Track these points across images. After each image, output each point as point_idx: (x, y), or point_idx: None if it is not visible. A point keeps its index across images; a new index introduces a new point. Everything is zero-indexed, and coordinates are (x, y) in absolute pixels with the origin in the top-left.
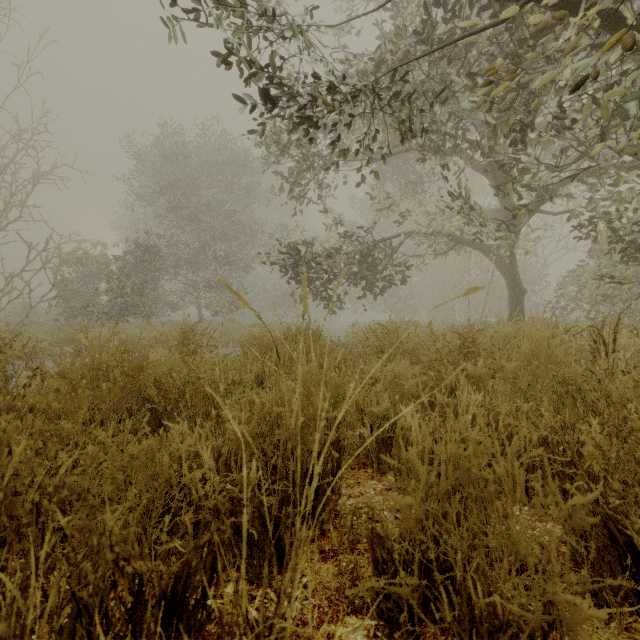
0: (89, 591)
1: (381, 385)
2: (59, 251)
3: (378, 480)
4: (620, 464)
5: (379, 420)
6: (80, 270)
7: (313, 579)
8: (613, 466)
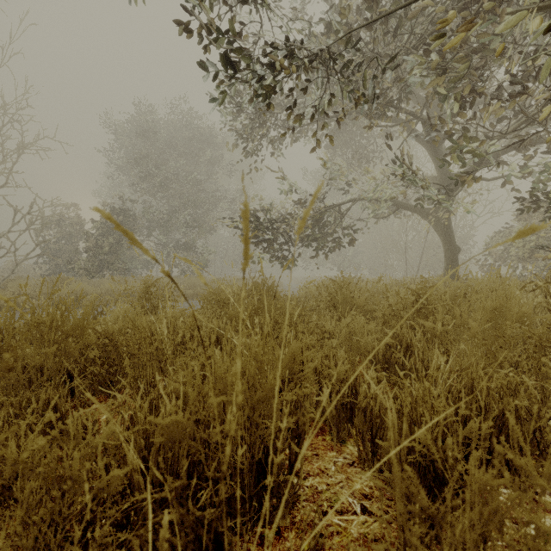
0: None
1: (336, 341)
2: (42, 214)
3: (338, 451)
4: None
5: (338, 384)
6: (64, 232)
7: None
8: None
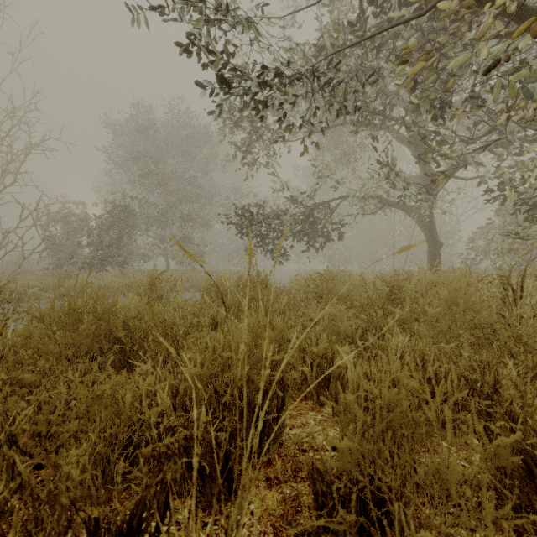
0: (46, 532)
1: (320, 326)
2: (48, 211)
3: (317, 411)
4: (534, 402)
5: (318, 358)
6: (66, 227)
7: (259, 506)
8: (528, 403)
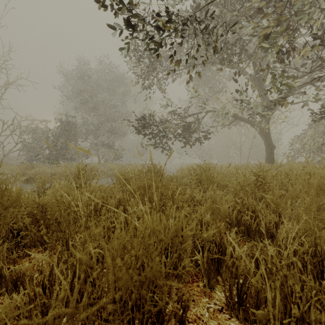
0: None
1: (203, 207)
2: (19, 125)
3: (209, 297)
4: None
5: (208, 244)
6: (35, 136)
7: None
8: None
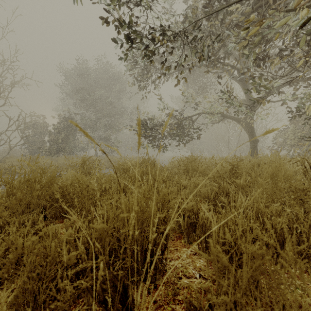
0: None
1: (188, 190)
2: (24, 121)
3: (188, 248)
4: None
5: (188, 212)
6: (36, 130)
7: None
8: None
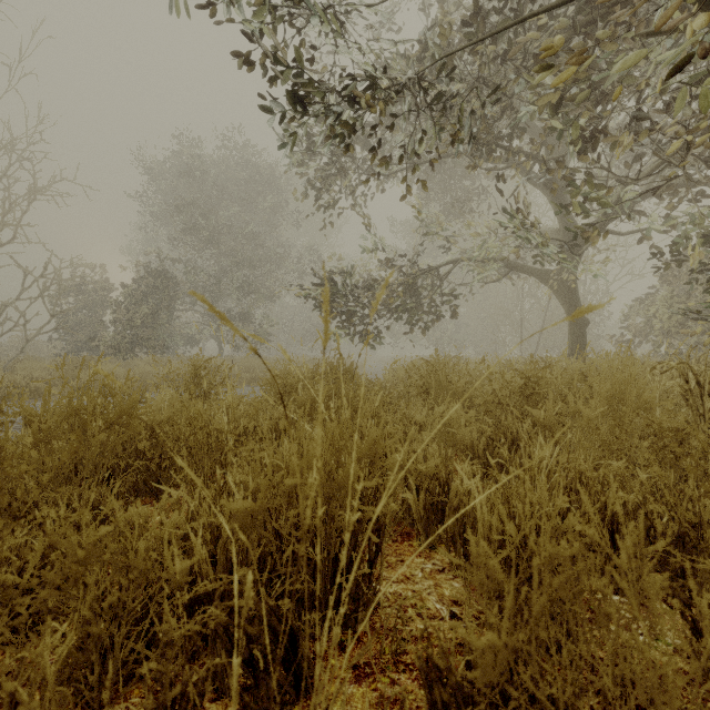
0: None
1: (427, 433)
2: (59, 277)
3: (427, 557)
4: None
5: (427, 480)
6: (85, 299)
7: None
8: None
